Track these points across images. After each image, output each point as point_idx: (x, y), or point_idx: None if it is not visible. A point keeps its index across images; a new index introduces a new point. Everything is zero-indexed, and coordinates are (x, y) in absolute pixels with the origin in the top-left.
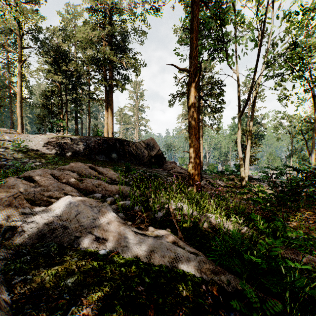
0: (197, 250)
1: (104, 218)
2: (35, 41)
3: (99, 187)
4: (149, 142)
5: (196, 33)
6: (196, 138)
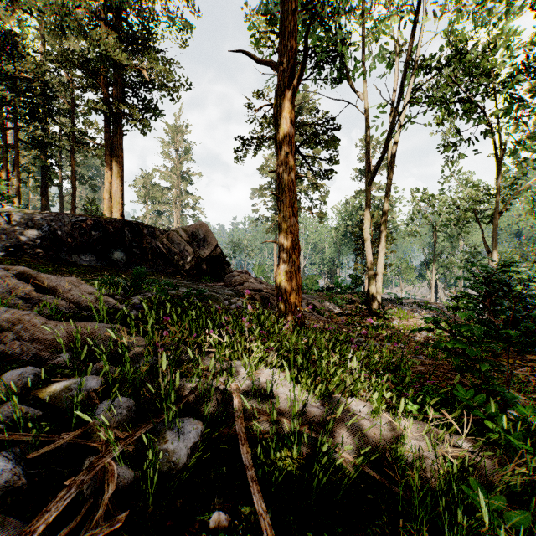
0: None
1: None
2: None
3: (11, 330)
4: (197, 231)
5: None
6: (293, 213)
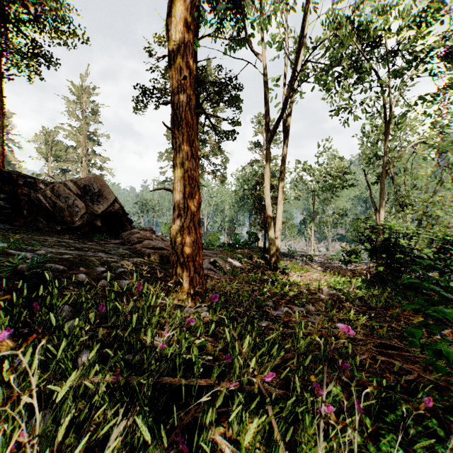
0: None
1: None
2: None
3: None
4: (91, 184)
5: None
6: (192, 154)
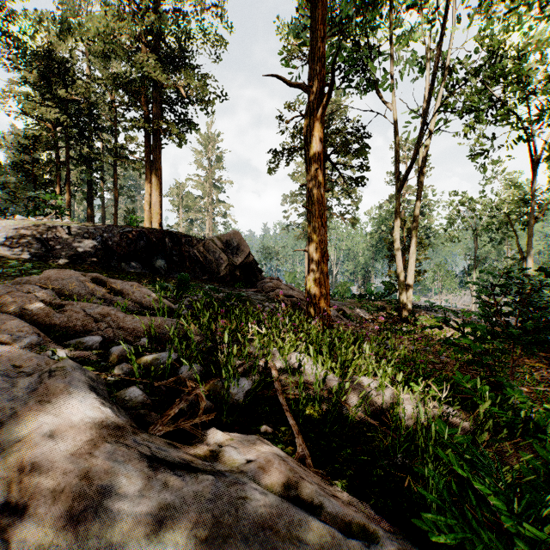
0: (355, 497)
1: (42, 415)
2: (2, 37)
3: (103, 321)
4: (231, 239)
5: (323, 11)
6: (322, 224)
